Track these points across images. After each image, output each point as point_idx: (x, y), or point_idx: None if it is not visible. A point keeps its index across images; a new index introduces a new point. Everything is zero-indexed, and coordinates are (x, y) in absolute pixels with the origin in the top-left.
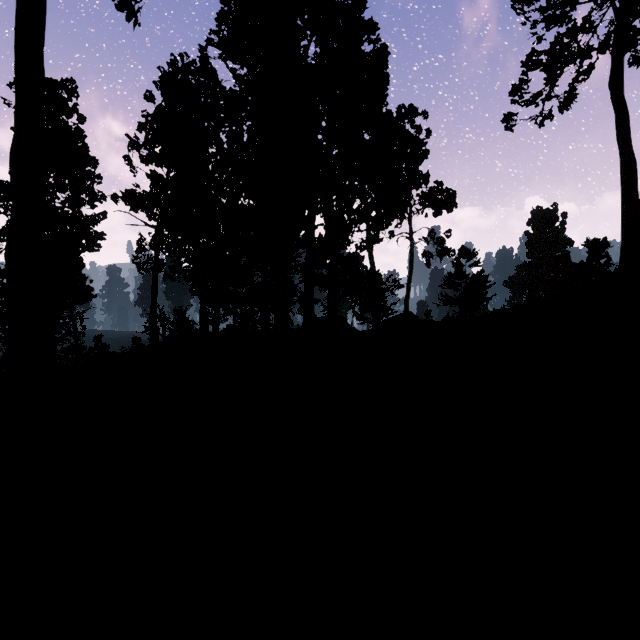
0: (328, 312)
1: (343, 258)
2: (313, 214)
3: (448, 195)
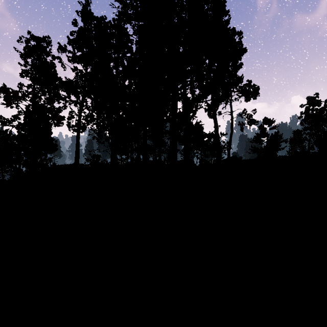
0: (184, 157)
1: (193, 125)
2: (176, 83)
3: (254, 88)
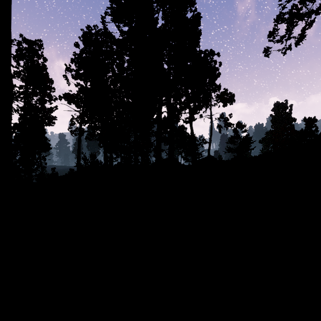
0: (168, 156)
1: (176, 128)
2: (161, 103)
3: (230, 96)
